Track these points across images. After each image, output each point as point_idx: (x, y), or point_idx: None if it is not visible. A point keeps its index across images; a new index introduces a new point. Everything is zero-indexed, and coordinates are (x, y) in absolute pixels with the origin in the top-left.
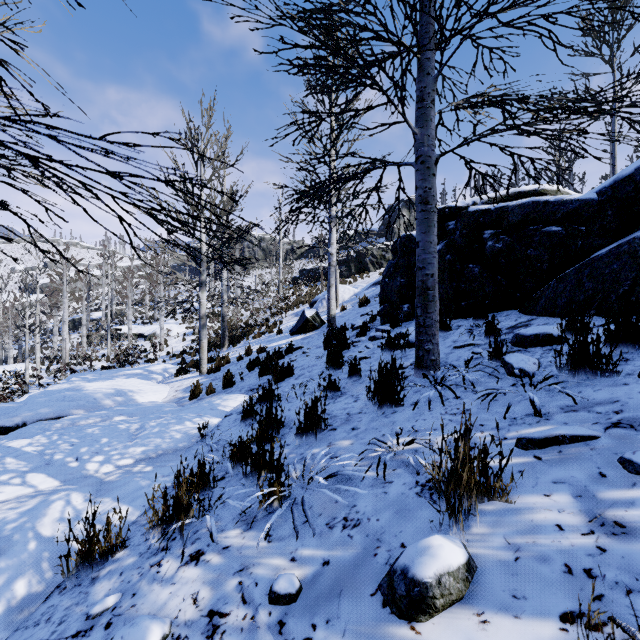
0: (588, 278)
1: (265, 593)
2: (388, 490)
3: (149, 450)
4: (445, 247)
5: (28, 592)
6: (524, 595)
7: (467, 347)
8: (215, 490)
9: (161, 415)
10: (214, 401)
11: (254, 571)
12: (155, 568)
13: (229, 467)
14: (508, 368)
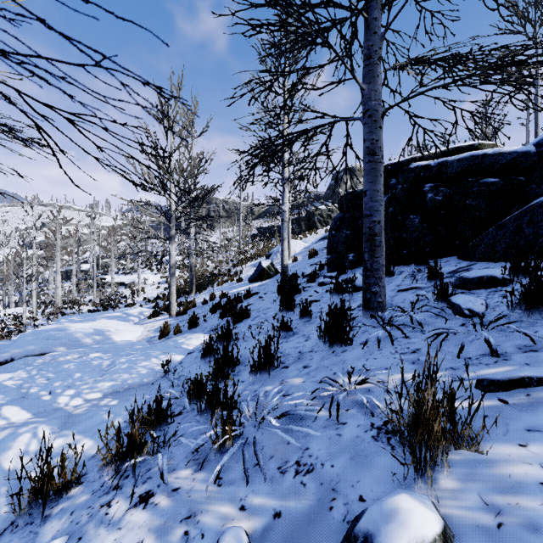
0: (528, 224)
1: None
2: (342, 432)
3: (116, 385)
4: (387, 201)
5: None
6: None
7: (411, 290)
8: (172, 425)
9: (131, 352)
10: (179, 340)
11: (201, 519)
12: (104, 509)
13: (186, 403)
14: (455, 309)
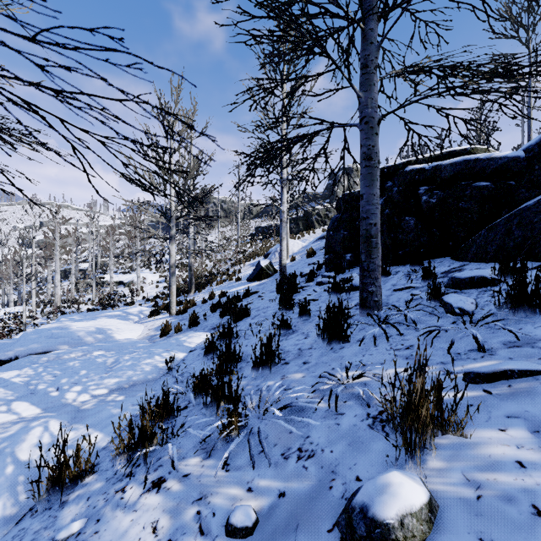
0: (517, 227)
1: (222, 524)
2: (340, 422)
3: (122, 381)
4: (384, 202)
5: (2, 515)
6: (492, 539)
7: (406, 290)
8: (178, 419)
9: (134, 350)
10: (181, 338)
11: (212, 500)
12: (119, 494)
13: (191, 397)
14: (447, 307)
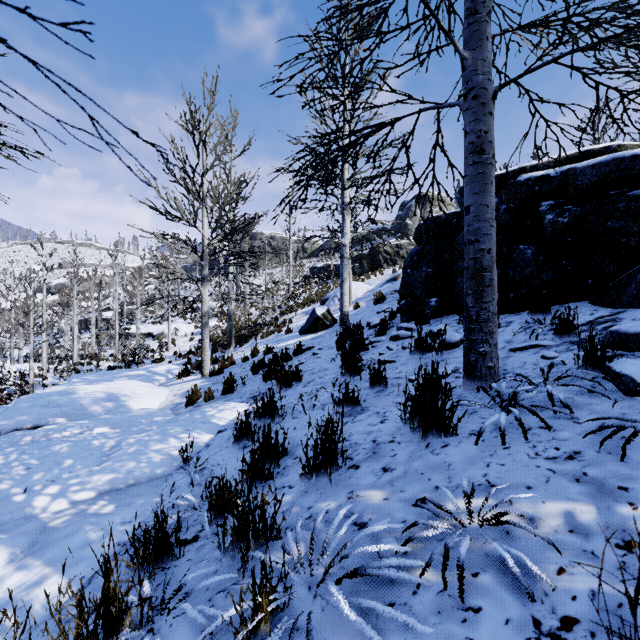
0: None
1: None
2: (476, 634)
3: (117, 479)
4: None
5: None
6: None
7: (530, 349)
8: (180, 562)
9: (145, 428)
10: (208, 411)
11: None
12: None
13: (206, 521)
14: (625, 383)
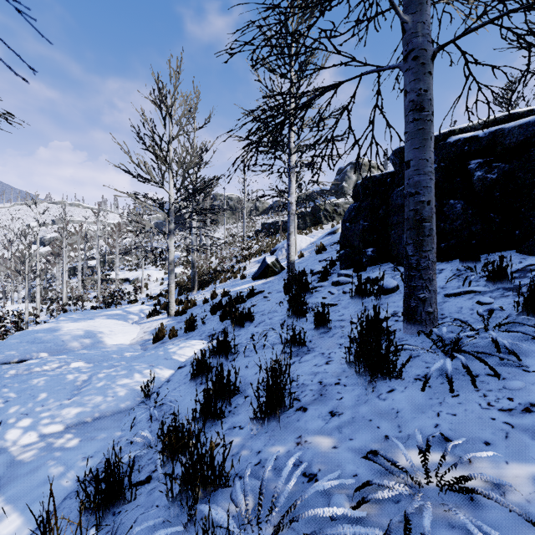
0: None
1: None
2: None
3: (84, 412)
4: None
5: None
6: None
7: (465, 295)
8: (131, 507)
9: (114, 363)
10: (170, 349)
11: None
12: None
13: (158, 462)
14: None
